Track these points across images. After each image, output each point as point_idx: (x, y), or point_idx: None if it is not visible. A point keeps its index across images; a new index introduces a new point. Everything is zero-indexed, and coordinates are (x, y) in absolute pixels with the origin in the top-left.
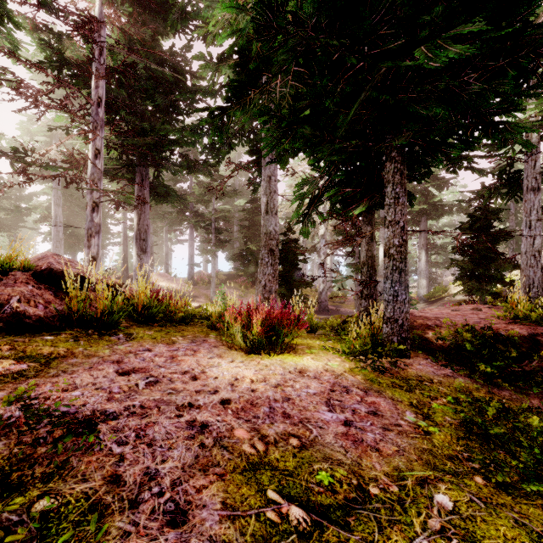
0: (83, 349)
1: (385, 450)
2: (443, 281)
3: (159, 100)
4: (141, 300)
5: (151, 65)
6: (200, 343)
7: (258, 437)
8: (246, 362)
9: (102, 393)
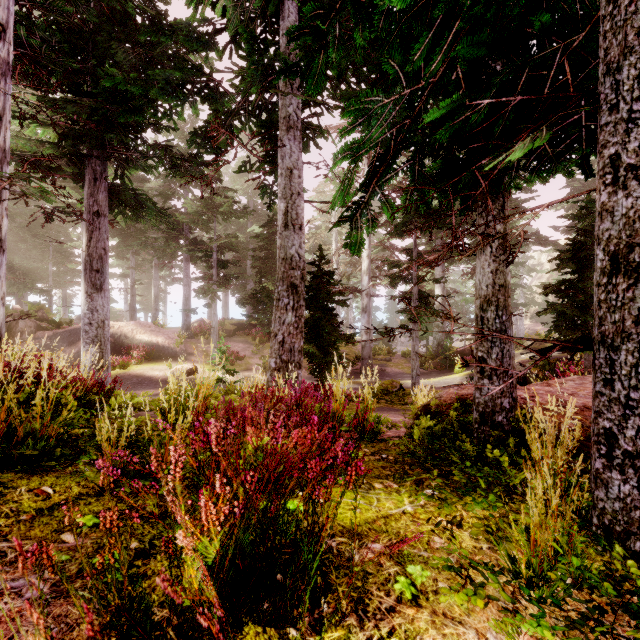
0: None
1: None
2: None
3: (120, 54)
4: None
5: None
6: None
7: None
8: None
9: None
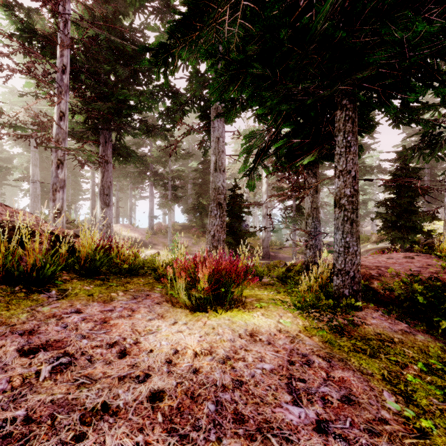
0: None
1: None
2: (362, 231)
3: (121, 71)
4: (83, 252)
5: (111, 37)
6: (142, 299)
7: None
8: (190, 324)
9: None
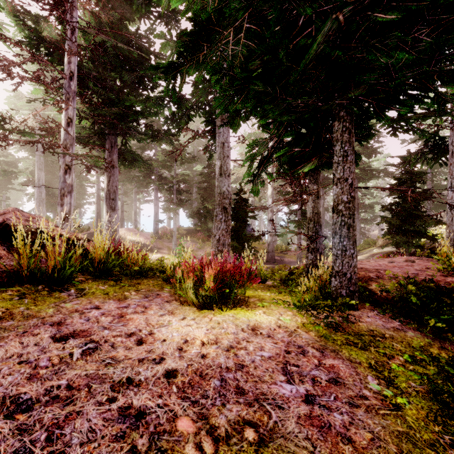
0: (25, 308)
1: (358, 440)
2: (369, 235)
3: (126, 76)
4: (97, 255)
5: (118, 44)
6: (153, 298)
7: (206, 430)
8: (198, 320)
9: (24, 369)
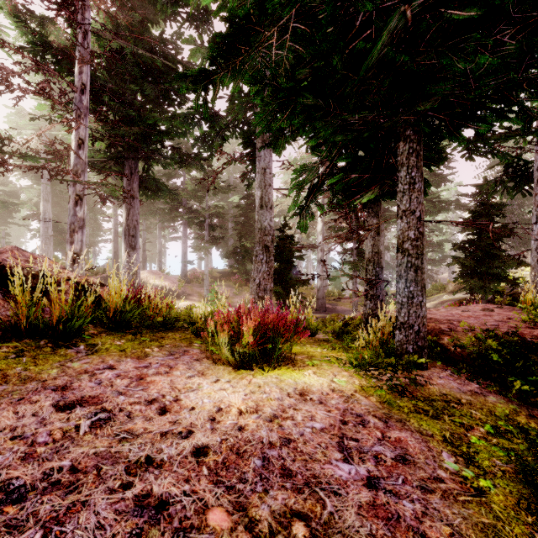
0: (22, 369)
1: (435, 535)
2: (438, 278)
3: (149, 90)
4: (112, 303)
5: (138, 50)
6: (180, 355)
7: (244, 524)
8: (234, 382)
9: (18, 446)
